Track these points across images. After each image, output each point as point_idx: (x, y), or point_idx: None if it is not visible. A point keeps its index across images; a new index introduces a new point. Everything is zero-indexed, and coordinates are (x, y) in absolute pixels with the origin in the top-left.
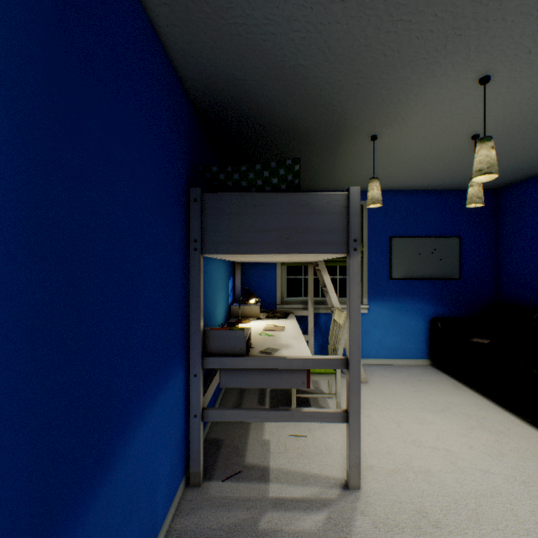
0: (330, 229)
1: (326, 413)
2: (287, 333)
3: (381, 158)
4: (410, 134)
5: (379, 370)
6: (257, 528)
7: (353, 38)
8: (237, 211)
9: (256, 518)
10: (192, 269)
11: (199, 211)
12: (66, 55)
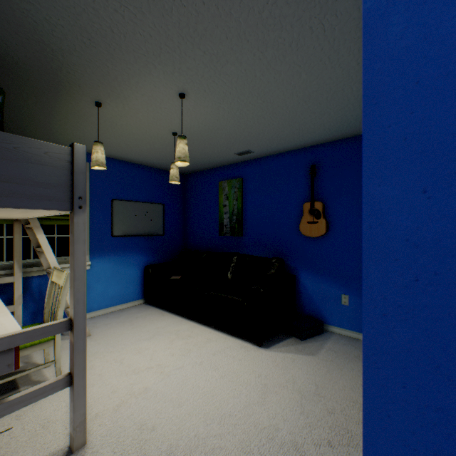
0: (50, 182)
1: (44, 387)
2: None
3: (105, 126)
4: (132, 114)
5: (102, 319)
6: None
7: None
8: None
9: None
10: None
11: None
12: None
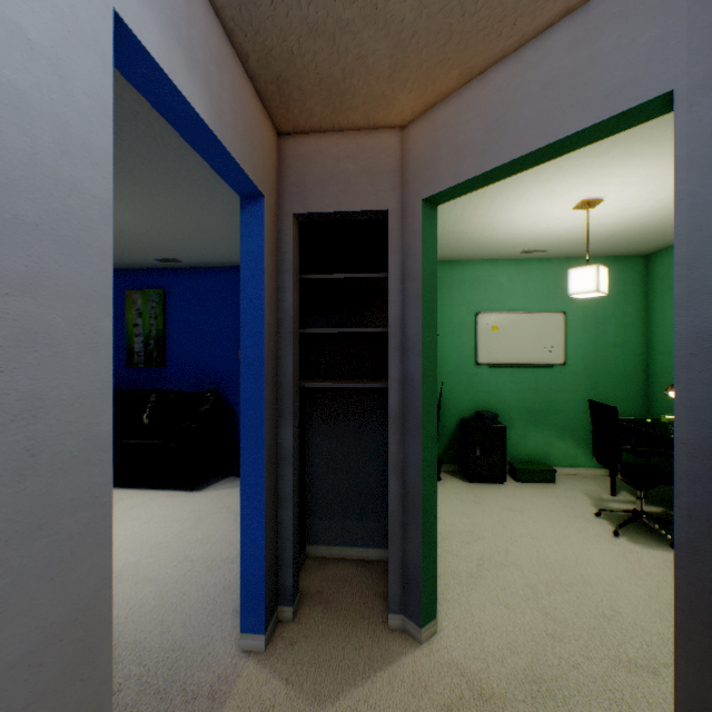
0: None
1: None
2: None
3: None
4: None
5: None
6: None
7: None
8: None
9: None
10: None
11: None
12: None
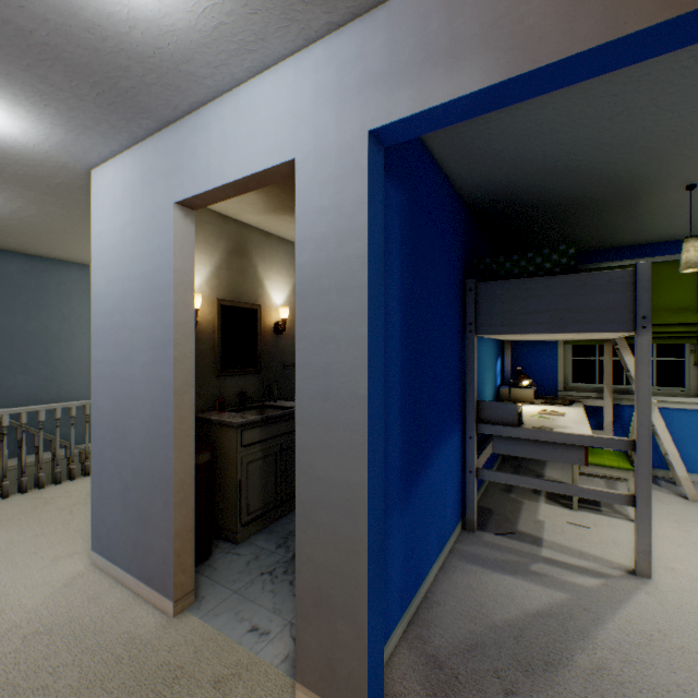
0: (612, 307)
1: (607, 492)
2: (567, 418)
3: None
4: None
5: None
6: (528, 568)
7: (628, 132)
8: (508, 296)
9: (527, 563)
10: (467, 348)
11: (473, 299)
12: (414, 236)
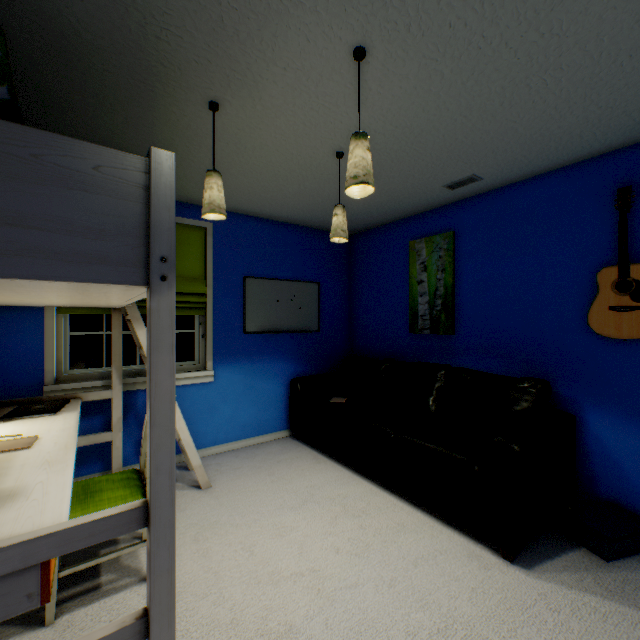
0: (105, 228)
1: None
2: (37, 452)
3: (228, 154)
4: (267, 120)
5: (230, 459)
6: None
7: None
8: None
9: None
10: None
11: None
12: None
